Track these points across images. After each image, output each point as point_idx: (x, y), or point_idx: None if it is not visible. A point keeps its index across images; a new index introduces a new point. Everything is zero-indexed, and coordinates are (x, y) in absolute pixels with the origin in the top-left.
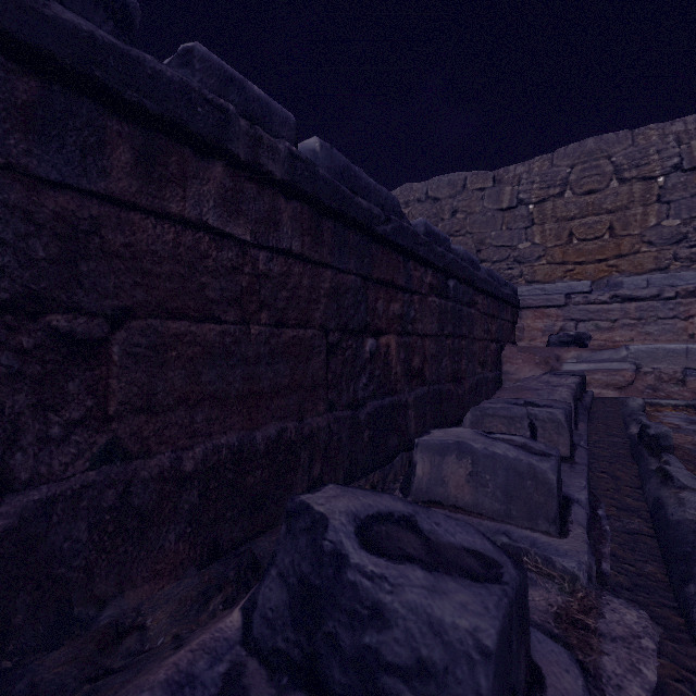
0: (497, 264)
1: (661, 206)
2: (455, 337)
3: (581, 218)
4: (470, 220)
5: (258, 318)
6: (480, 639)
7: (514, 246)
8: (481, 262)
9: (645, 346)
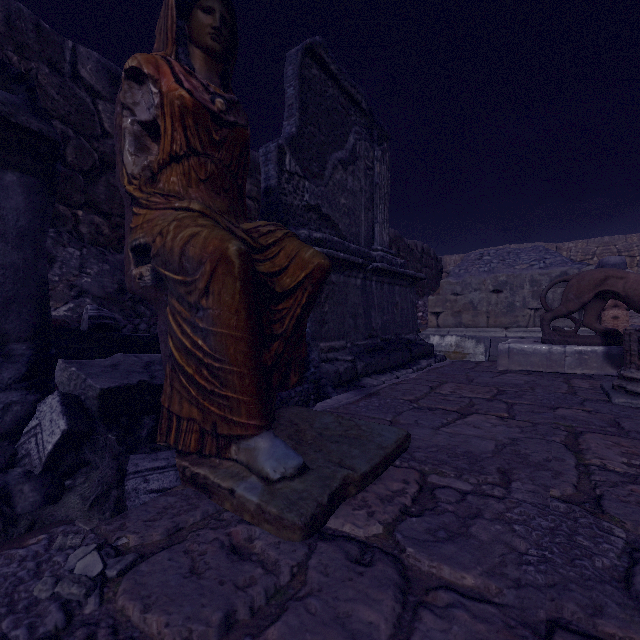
0: None
1: (638, 268)
2: None
3: None
4: None
5: None
6: None
7: None
8: None
9: None
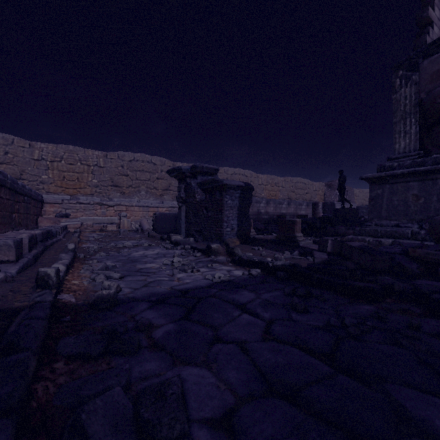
0: (32, 182)
1: (93, 175)
2: (27, 214)
3: (68, 172)
4: (17, 159)
5: (5, 211)
6: (55, 230)
7: (40, 176)
8: (23, 179)
9: (84, 217)
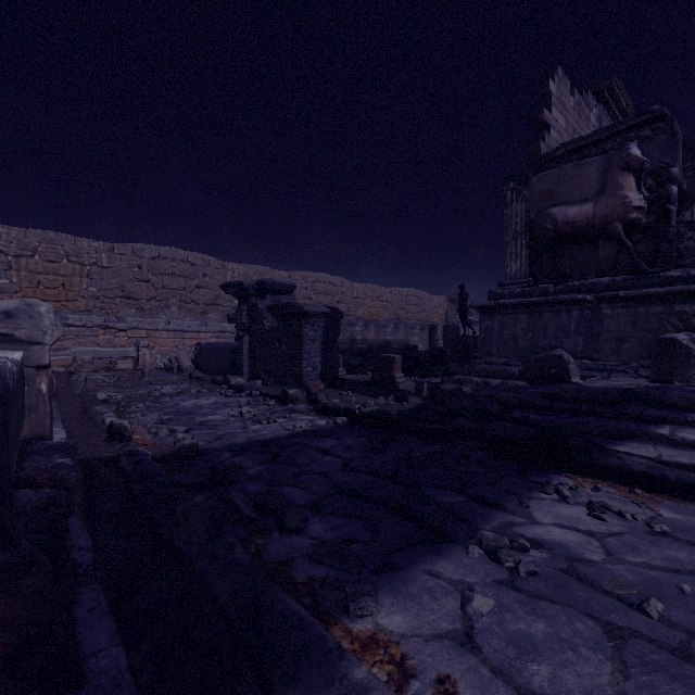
0: None
1: (89, 280)
2: None
3: (46, 274)
4: None
5: None
6: None
7: None
8: None
9: (78, 349)
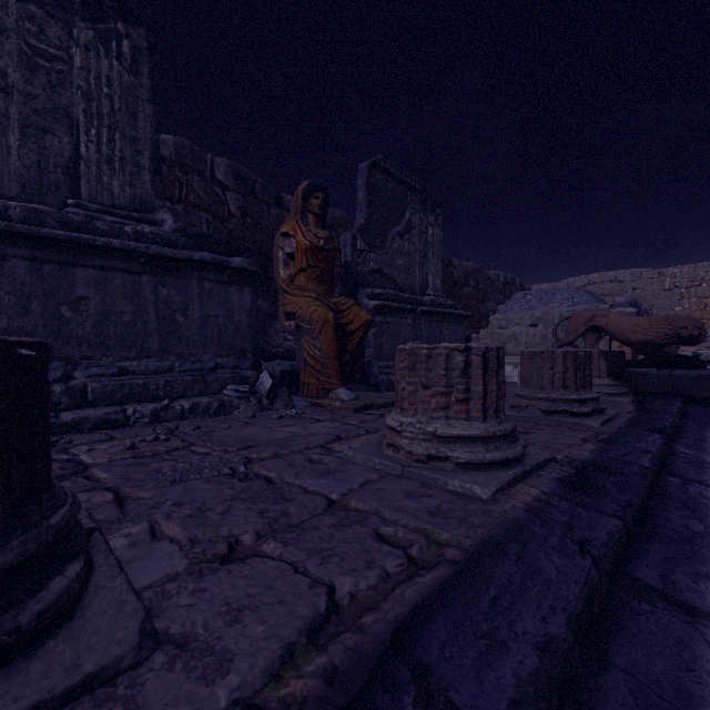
0: None
1: None
2: None
3: None
4: (644, 294)
5: None
6: None
7: (672, 309)
8: None
9: None
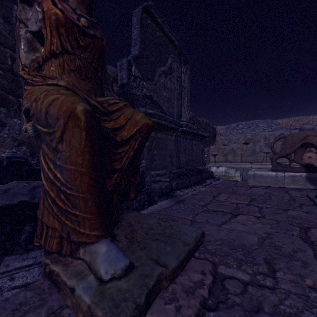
0: None
1: None
2: None
3: None
4: None
5: None
6: None
7: None
8: None
9: None
